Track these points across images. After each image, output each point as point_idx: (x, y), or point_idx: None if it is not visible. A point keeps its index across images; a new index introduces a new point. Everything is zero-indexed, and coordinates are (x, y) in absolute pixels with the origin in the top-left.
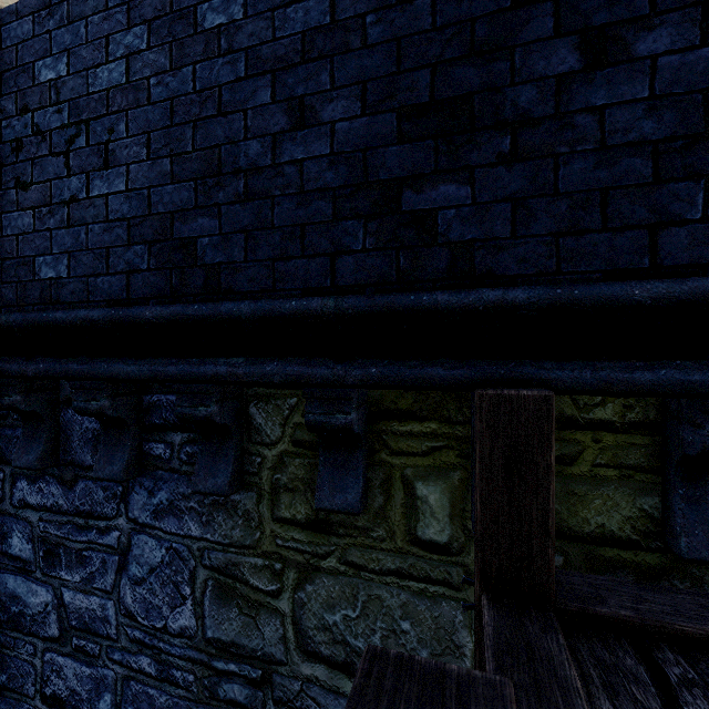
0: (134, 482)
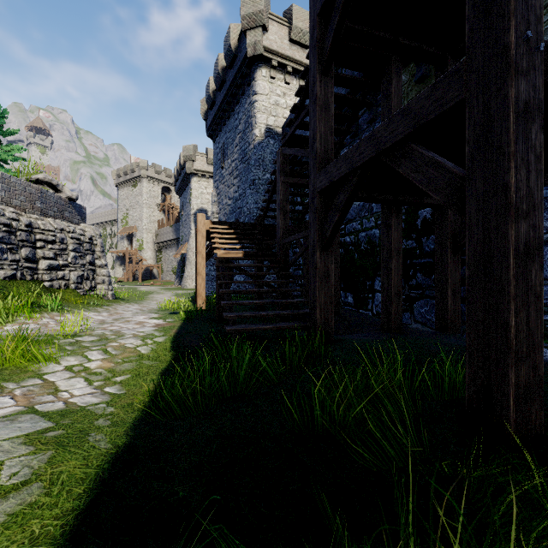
0: (375, 123)
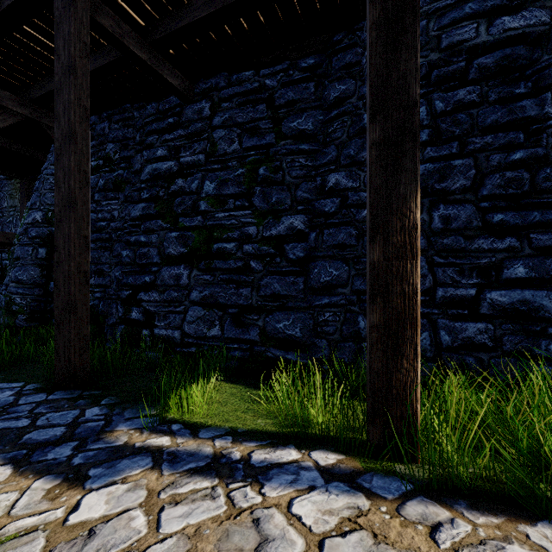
0: None
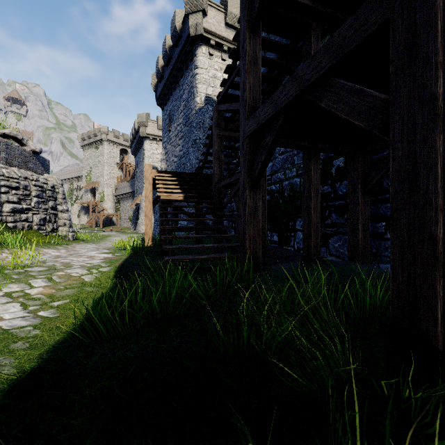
0: None
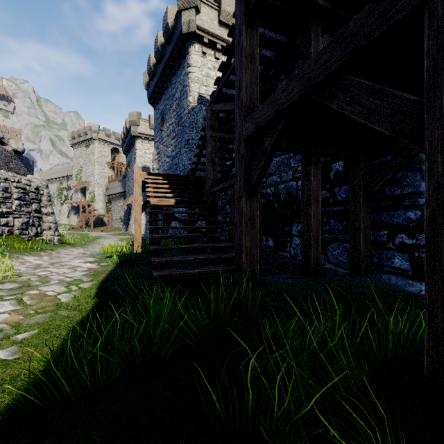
0: None
